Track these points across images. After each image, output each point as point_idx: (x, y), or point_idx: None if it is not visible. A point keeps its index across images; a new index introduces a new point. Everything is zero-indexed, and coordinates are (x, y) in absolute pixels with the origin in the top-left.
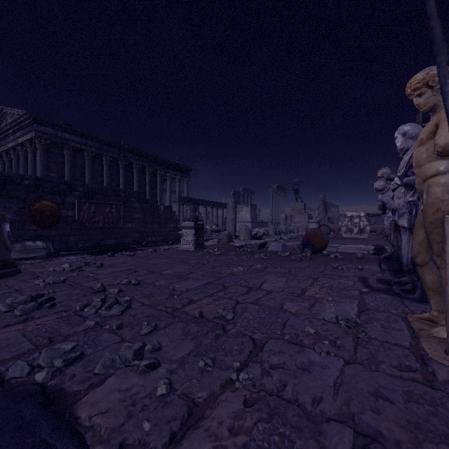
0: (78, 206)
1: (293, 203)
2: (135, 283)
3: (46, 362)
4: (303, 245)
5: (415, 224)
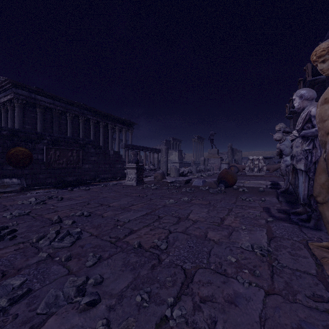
0: (46, 151)
1: (209, 149)
2: (86, 214)
3: None
4: (218, 181)
5: (317, 169)
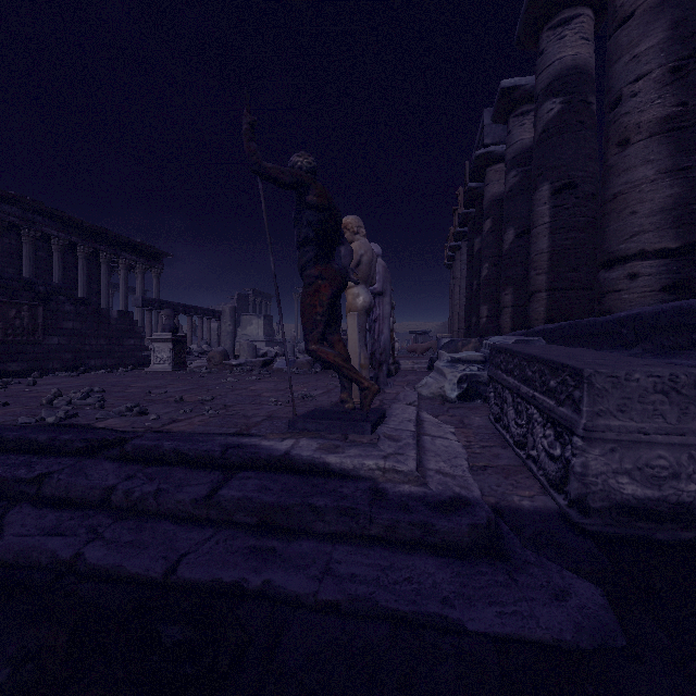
0: None
1: None
2: (99, 390)
3: (48, 417)
4: (314, 361)
5: None
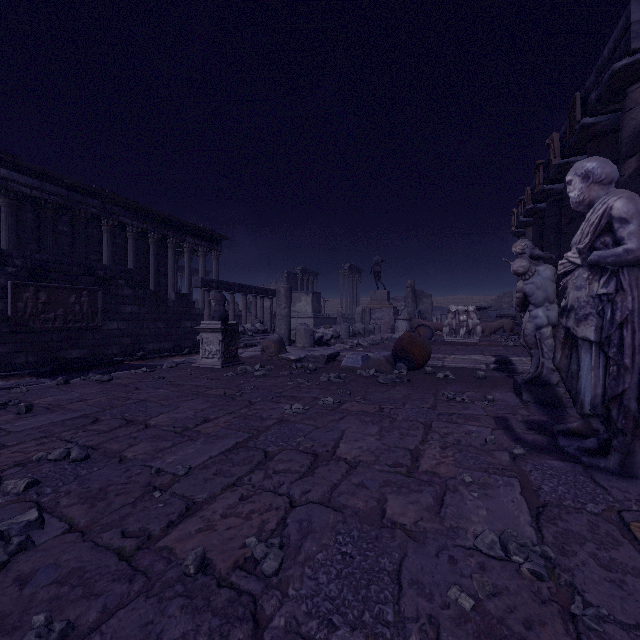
0: (14, 292)
1: (373, 291)
2: (76, 457)
3: None
4: (395, 358)
5: None
